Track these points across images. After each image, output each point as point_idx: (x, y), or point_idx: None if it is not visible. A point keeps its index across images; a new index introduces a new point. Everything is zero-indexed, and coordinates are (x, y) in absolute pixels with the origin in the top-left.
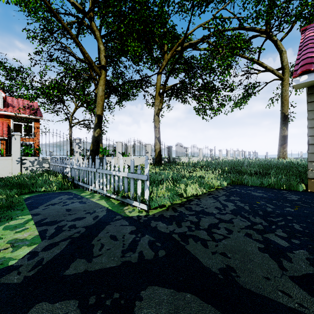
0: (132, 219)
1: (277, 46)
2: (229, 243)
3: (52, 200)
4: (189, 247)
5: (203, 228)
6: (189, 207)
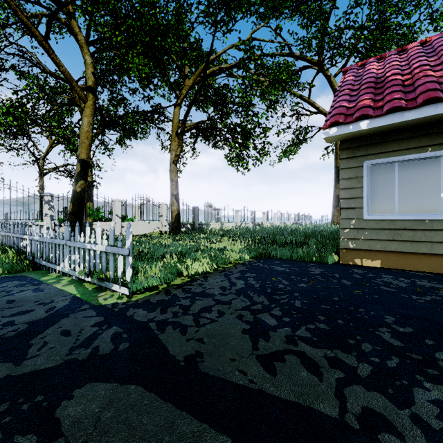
0: (104, 308)
1: (331, 83)
2: (213, 327)
3: None
4: (163, 335)
5: (192, 312)
6: (188, 288)
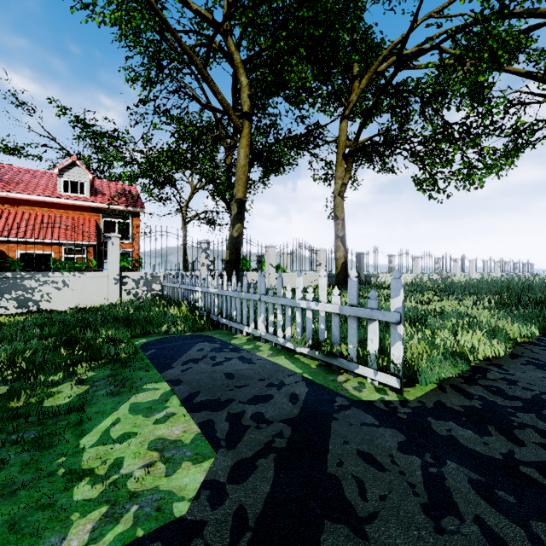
0: (377, 409)
1: None
2: None
3: (189, 352)
4: None
5: None
6: (492, 386)
